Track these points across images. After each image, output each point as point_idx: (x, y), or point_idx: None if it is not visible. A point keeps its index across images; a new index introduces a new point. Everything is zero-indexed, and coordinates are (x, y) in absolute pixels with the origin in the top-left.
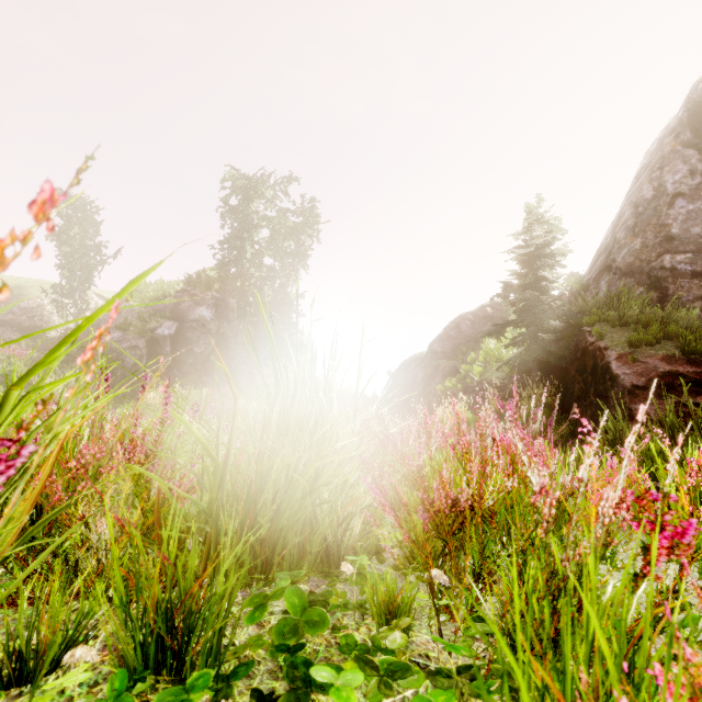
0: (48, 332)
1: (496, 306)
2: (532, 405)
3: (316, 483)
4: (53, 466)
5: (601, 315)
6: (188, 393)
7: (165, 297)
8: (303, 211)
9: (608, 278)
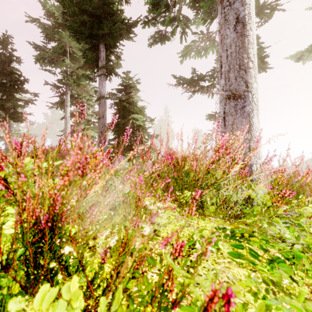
0: None
1: None
2: None
3: None
4: None
5: None
6: None
7: None
8: None
9: None
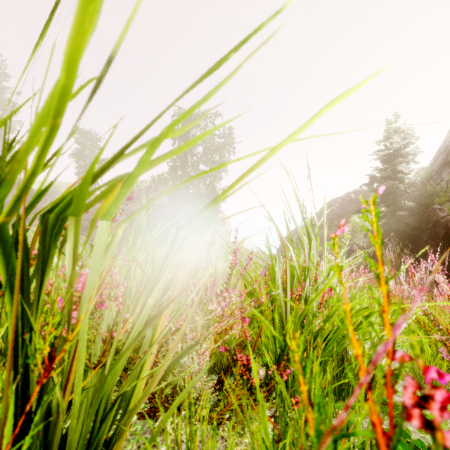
0: None
1: (358, 193)
2: (429, 261)
3: (359, 324)
4: (195, 308)
5: (447, 197)
6: None
7: (139, 191)
8: (224, 133)
9: (448, 170)
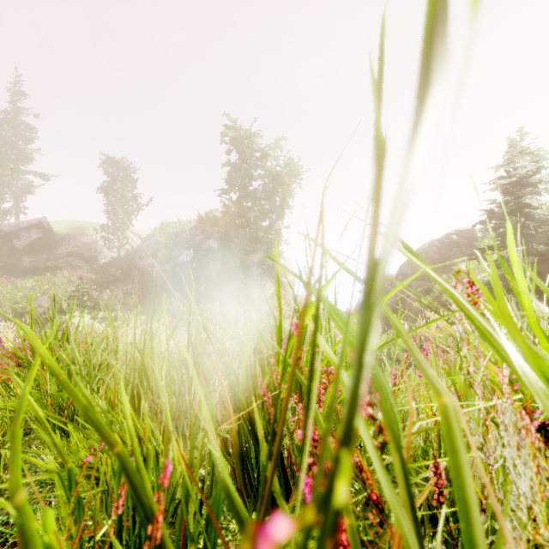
0: (100, 260)
1: (461, 234)
2: None
3: None
4: None
5: None
6: (203, 306)
7: (182, 233)
8: (287, 161)
9: None
